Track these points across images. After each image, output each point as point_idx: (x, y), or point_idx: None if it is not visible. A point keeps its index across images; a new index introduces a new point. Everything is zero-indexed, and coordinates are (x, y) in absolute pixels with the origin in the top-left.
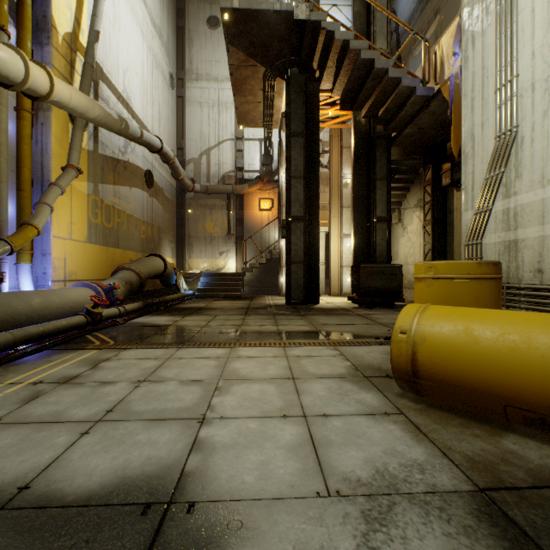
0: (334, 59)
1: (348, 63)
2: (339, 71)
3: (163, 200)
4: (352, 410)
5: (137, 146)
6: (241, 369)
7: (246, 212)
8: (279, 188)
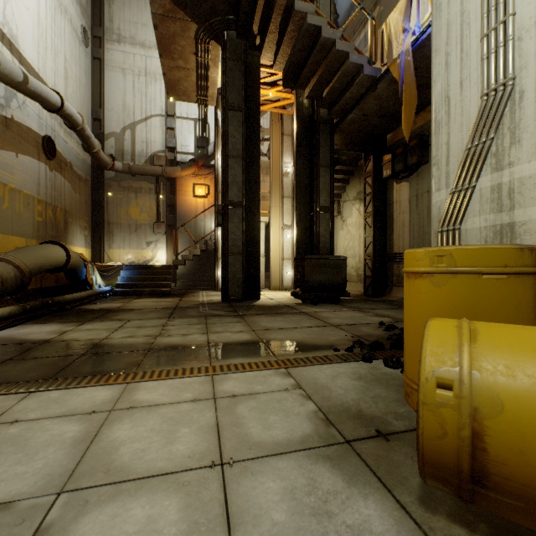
0: (277, 23)
1: (292, 28)
2: (282, 39)
3: (72, 177)
4: None
5: (29, 102)
6: (122, 447)
7: (178, 198)
8: (216, 172)
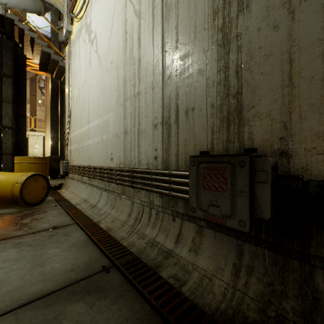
0: (28, 43)
1: (37, 48)
2: (33, 50)
3: None
4: None
5: None
6: None
7: None
8: None
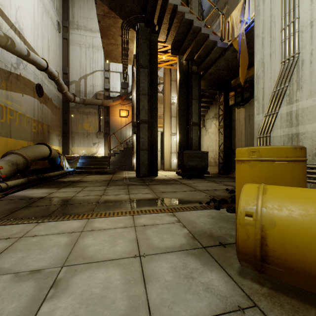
0: (168, 18)
1: (176, 21)
2: (170, 27)
3: (52, 106)
4: (204, 307)
5: (29, 65)
6: (90, 248)
7: (111, 118)
8: (132, 103)
